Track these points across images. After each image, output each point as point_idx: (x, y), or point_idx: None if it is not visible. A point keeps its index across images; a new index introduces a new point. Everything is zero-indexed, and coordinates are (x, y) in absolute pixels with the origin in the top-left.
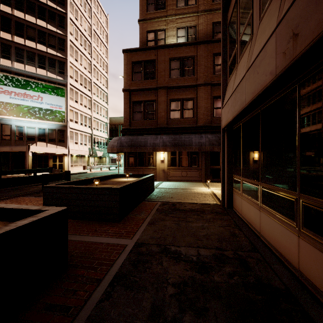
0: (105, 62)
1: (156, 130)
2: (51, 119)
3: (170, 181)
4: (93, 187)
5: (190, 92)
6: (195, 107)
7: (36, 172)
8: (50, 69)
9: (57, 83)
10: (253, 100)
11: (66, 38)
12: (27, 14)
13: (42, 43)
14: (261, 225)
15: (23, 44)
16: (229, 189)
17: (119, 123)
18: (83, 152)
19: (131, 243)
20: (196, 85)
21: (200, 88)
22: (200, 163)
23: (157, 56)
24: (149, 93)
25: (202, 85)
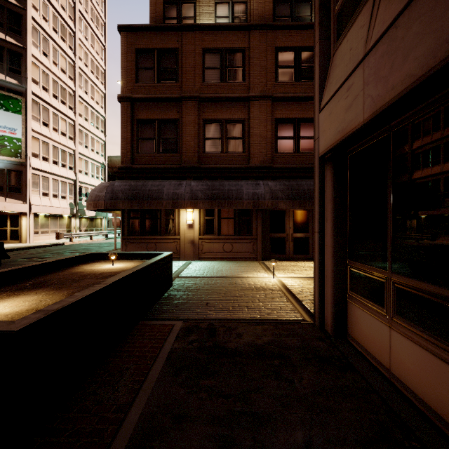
0: (100, 67)
1: (180, 172)
2: None
3: (204, 260)
4: None
5: (238, 108)
6: (245, 134)
7: None
8: None
9: (6, 88)
10: None
11: (25, 12)
12: None
13: None
14: None
15: None
16: (339, 293)
17: None
18: (59, 210)
19: None
20: (248, 98)
21: (255, 103)
22: (254, 229)
23: (182, 43)
24: (166, 107)
25: (257, 98)
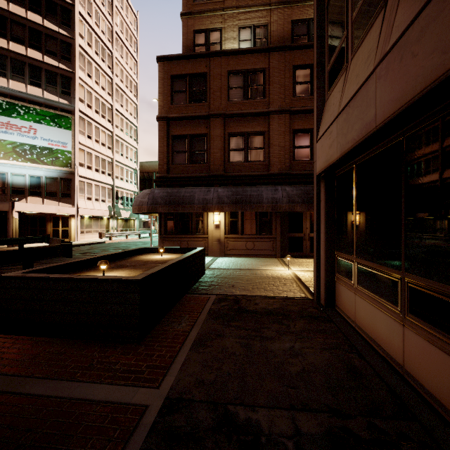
0: (133, 81)
1: (208, 180)
2: (49, 163)
3: (229, 256)
4: (92, 278)
5: (259, 122)
6: (266, 145)
7: (23, 242)
8: (48, 88)
9: (59, 108)
10: (399, 113)
11: (74, 41)
12: (11, 2)
13: (35, 47)
14: (407, 354)
15: (5, 48)
16: (329, 275)
17: (155, 171)
18: (100, 212)
19: (157, 399)
20: (268, 112)
21: (274, 116)
22: (274, 229)
23: (210, 67)
24: (197, 124)
25: (276, 113)
